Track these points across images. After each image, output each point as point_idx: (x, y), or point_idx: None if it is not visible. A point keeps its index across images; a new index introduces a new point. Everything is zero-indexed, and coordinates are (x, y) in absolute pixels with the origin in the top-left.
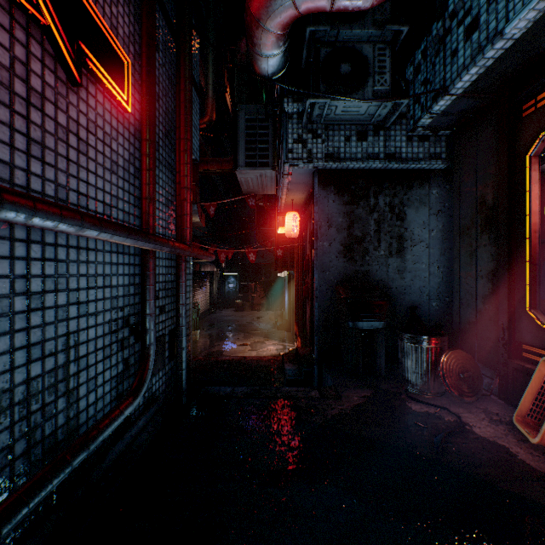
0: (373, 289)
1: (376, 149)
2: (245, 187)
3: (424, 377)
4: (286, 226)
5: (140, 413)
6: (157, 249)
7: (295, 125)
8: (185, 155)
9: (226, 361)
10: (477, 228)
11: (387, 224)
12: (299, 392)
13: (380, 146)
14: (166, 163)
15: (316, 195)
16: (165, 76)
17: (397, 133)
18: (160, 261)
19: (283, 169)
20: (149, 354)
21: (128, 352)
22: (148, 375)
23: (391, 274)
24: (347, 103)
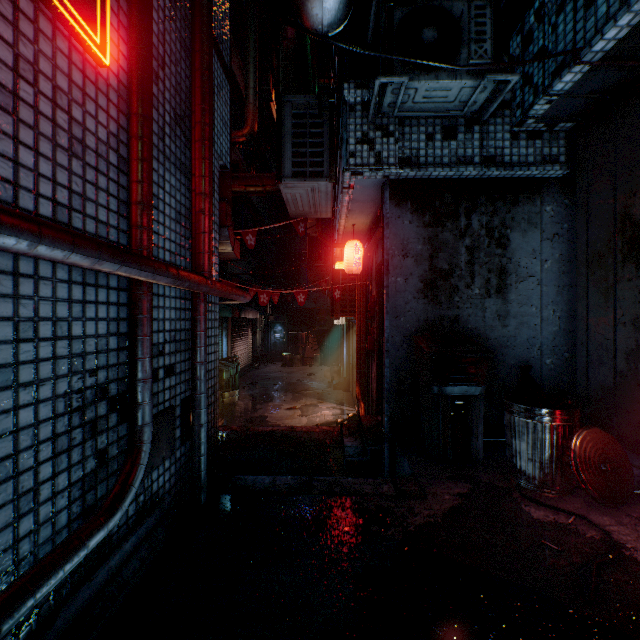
0: (466, 341)
1: (469, 150)
2: (292, 208)
3: (546, 468)
4: (345, 258)
5: (130, 528)
6: (148, 279)
7: (358, 120)
8: (201, 146)
9: (268, 433)
10: (616, 255)
11: (483, 252)
12: (366, 487)
13: (474, 146)
14: (176, 161)
15: (386, 214)
16: (175, 36)
17: (497, 128)
18: (166, 300)
19: (343, 180)
20: (141, 441)
21: (105, 438)
22: (138, 473)
23: (489, 321)
24: (431, 84)
